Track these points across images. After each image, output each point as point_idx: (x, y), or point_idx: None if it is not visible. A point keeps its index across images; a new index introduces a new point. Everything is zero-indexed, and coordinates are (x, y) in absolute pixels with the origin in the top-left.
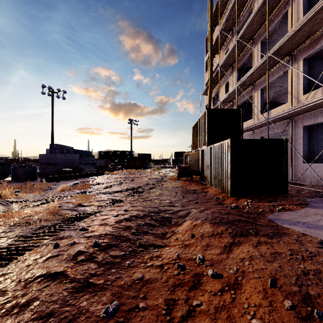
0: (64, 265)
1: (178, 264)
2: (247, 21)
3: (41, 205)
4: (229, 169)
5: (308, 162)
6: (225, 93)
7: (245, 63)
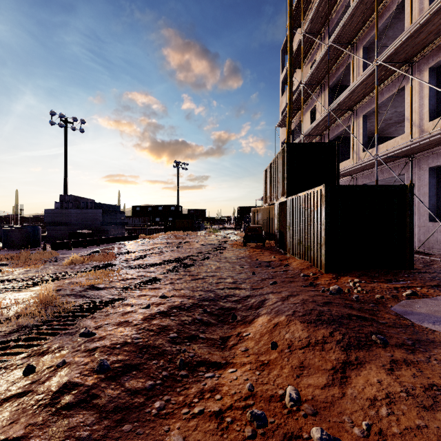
0: (29, 419)
1: (252, 413)
2: (344, 16)
3: (32, 287)
4: (323, 231)
5: (436, 220)
6: (310, 123)
7: (338, 80)
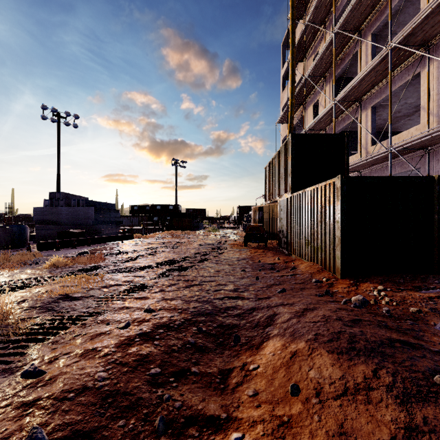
0: None
1: None
2: None
3: None
4: (338, 230)
5: None
6: (312, 118)
7: (343, 72)
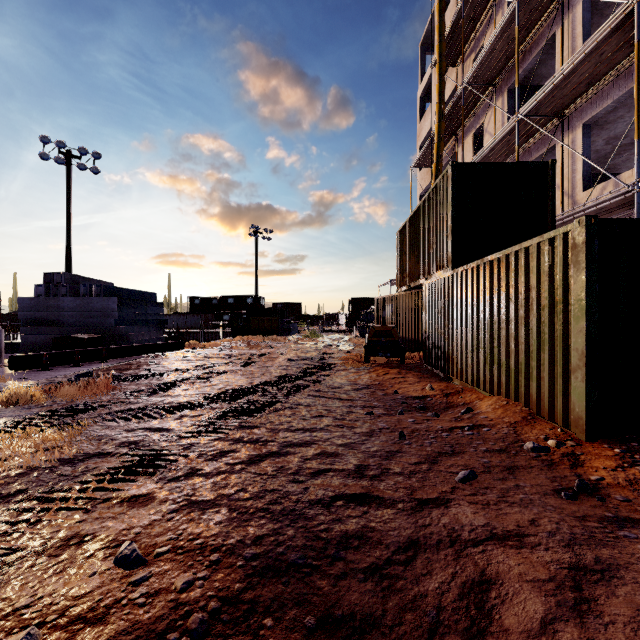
0: None
1: None
2: None
3: None
4: (578, 336)
5: None
6: (472, 155)
7: (526, 76)
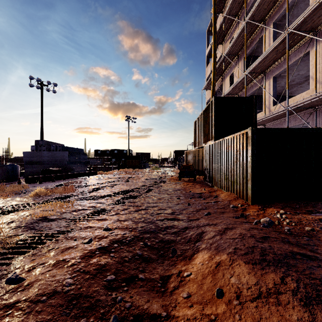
0: None
1: None
2: None
3: None
4: (249, 168)
5: None
6: (229, 85)
7: (252, 52)
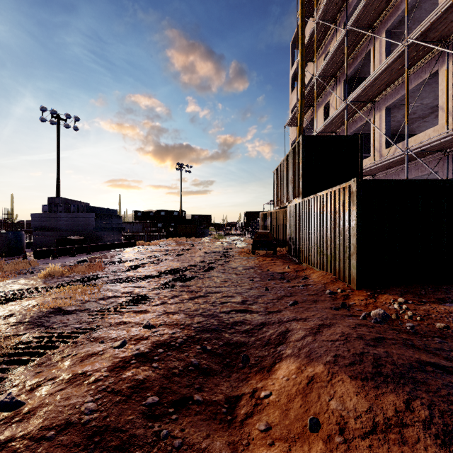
0: None
1: None
2: None
3: None
4: (353, 237)
5: None
6: (323, 120)
7: (355, 72)
